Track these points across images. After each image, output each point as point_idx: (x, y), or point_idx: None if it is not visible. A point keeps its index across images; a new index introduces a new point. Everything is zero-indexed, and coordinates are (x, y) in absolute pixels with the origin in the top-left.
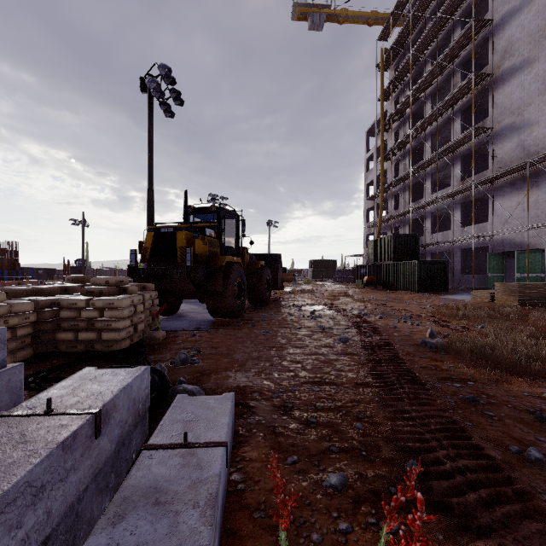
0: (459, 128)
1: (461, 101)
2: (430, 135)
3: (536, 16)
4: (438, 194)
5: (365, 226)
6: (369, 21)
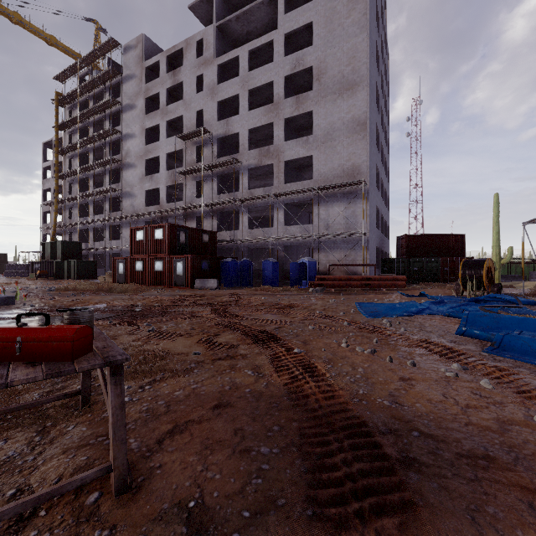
0: (108, 181)
1: (109, 165)
2: (93, 176)
3: (137, 146)
4: (98, 216)
5: (43, 226)
6: (48, 41)
